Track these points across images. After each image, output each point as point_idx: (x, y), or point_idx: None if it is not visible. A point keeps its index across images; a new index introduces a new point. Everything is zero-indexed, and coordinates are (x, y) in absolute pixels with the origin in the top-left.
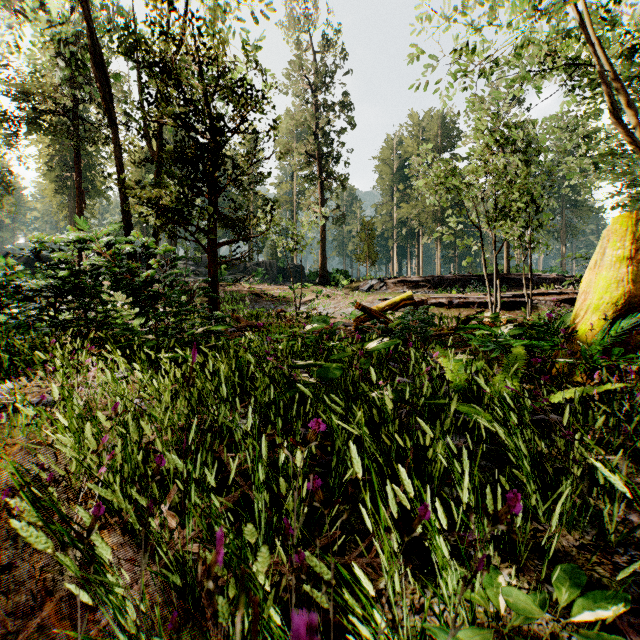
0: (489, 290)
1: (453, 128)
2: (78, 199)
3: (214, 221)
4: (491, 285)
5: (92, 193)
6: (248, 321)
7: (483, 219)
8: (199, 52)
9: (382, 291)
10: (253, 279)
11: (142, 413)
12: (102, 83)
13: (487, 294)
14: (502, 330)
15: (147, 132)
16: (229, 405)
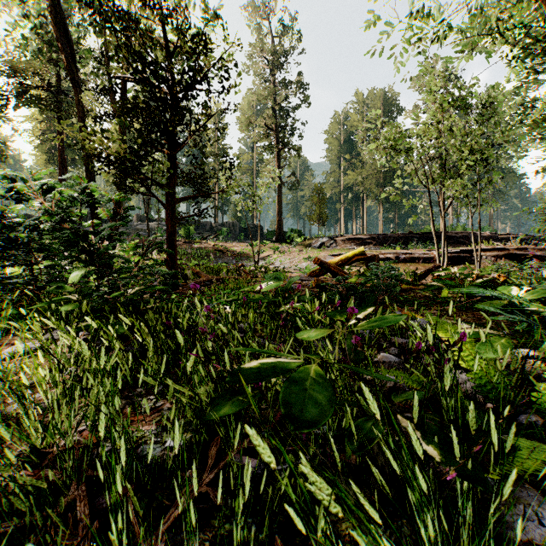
0: (437, 246)
1: (394, 104)
2: (60, 165)
3: (171, 176)
4: (430, 242)
5: (78, 163)
6: (208, 275)
7: (429, 180)
8: (155, 5)
9: (332, 248)
10: (218, 237)
11: (14, 421)
12: (64, 43)
13: (430, 250)
14: (515, 292)
15: (114, 97)
16: (152, 399)
